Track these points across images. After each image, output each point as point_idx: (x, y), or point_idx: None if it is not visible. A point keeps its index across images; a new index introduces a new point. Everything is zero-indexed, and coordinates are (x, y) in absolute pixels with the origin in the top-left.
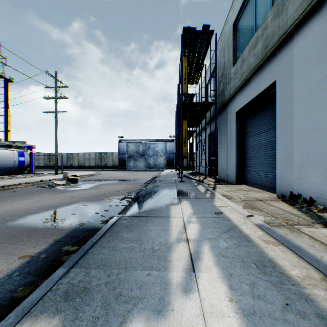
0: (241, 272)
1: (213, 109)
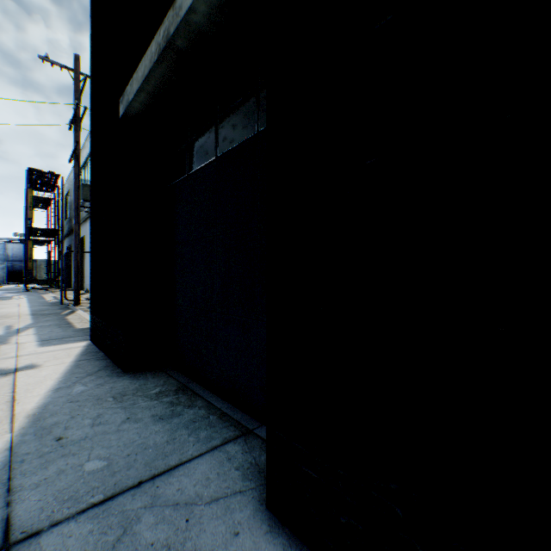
0: (34, 298)
1: (69, 226)
